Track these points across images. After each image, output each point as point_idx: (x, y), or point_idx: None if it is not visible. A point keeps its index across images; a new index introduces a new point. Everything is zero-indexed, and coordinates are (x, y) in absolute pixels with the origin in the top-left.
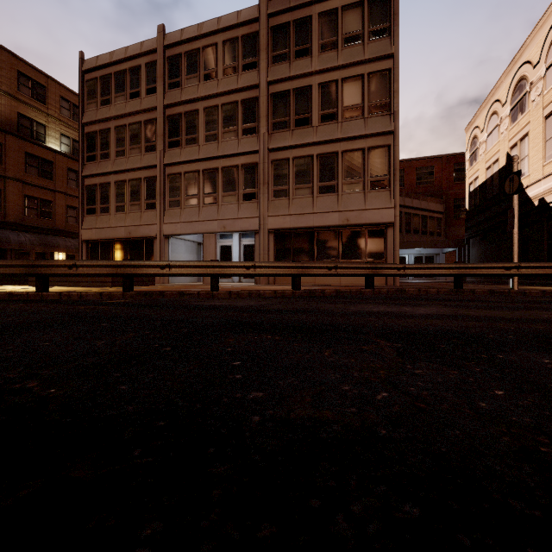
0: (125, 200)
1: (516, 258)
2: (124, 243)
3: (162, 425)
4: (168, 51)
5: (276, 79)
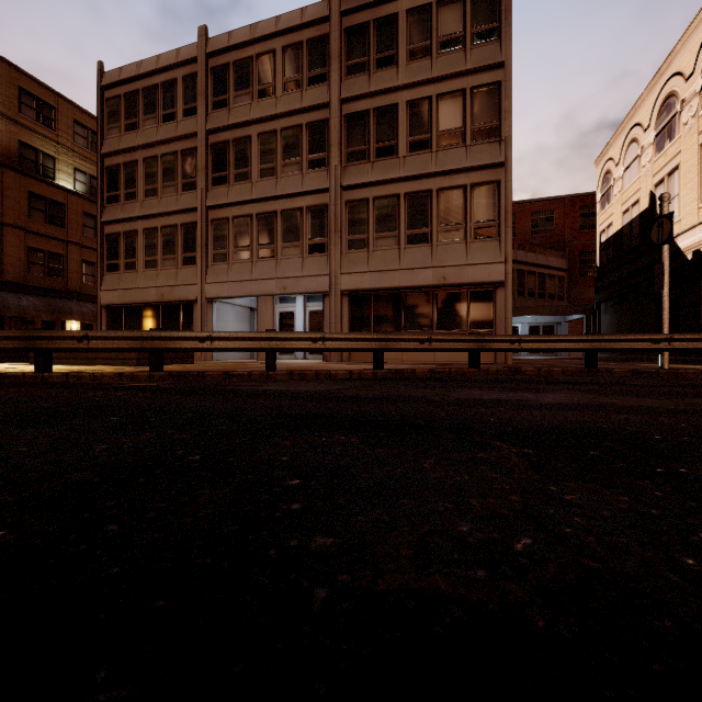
0: (156, 253)
1: (666, 327)
2: (155, 309)
3: (160, 608)
4: (212, 60)
5: (351, 96)
